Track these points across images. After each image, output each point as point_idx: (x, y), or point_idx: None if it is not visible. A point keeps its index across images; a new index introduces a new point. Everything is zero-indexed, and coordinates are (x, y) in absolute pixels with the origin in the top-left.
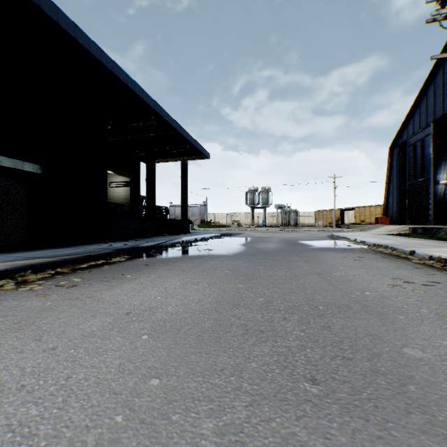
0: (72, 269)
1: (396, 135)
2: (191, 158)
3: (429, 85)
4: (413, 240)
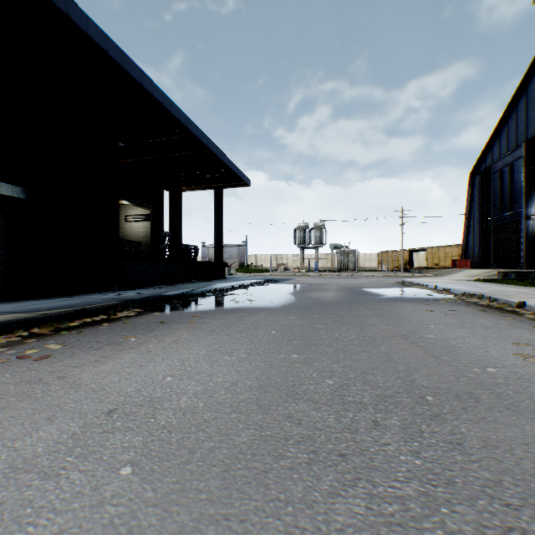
0: (55, 328)
1: (478, 160)
2: (227, 185)
3: (520, 97)
4: (511, 288)
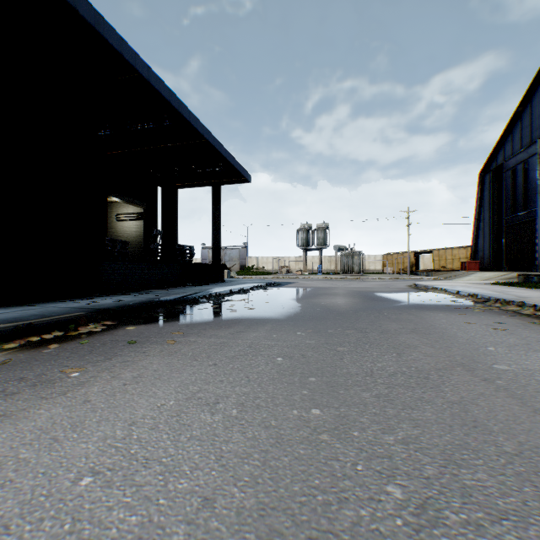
0: None
1: (489, 157)
2: (226, 181)
3: (535, 91)
4: None
